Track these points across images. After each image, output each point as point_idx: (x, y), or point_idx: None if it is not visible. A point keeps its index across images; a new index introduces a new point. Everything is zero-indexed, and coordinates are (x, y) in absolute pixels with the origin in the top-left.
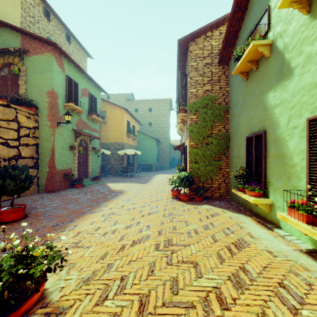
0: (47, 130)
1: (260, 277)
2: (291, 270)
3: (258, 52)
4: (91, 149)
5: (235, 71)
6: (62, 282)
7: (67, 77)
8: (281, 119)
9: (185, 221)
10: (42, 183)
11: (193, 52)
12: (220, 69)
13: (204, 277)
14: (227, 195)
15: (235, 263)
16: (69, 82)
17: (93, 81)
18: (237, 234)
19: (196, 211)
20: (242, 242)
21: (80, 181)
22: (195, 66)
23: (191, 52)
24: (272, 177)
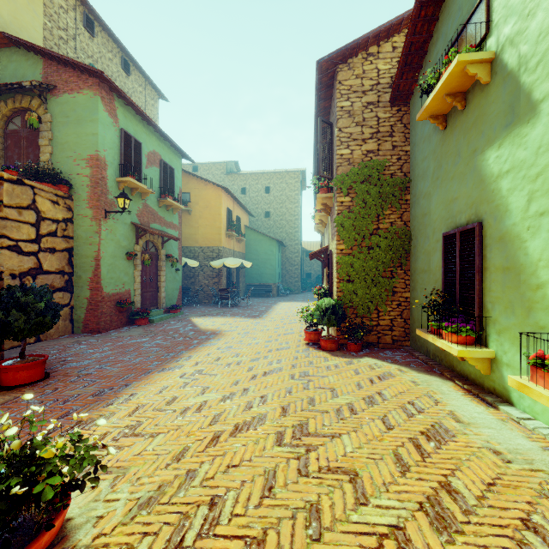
0: (87, 224)
1: (483, 506)
2: (544, 492)
3: (467, 77)
4: (165, 258)
5: (422, 114)
6: (100, 505)
7: (122, 131)
8: (513, 198)
9: (331, 388)
10: (80, 317)
11: (345, 82)
12: (393, 112)
13: (372, 503)
14: (406, 341)
15: (430, 475)
16: (125, 141)
17: (168, 139)
18: (430, 414)
19: (351, 369)
20: (441, 432)
21: (145, 313)
22: (349, 108)
23: (340, 83)
24: (495, 307)
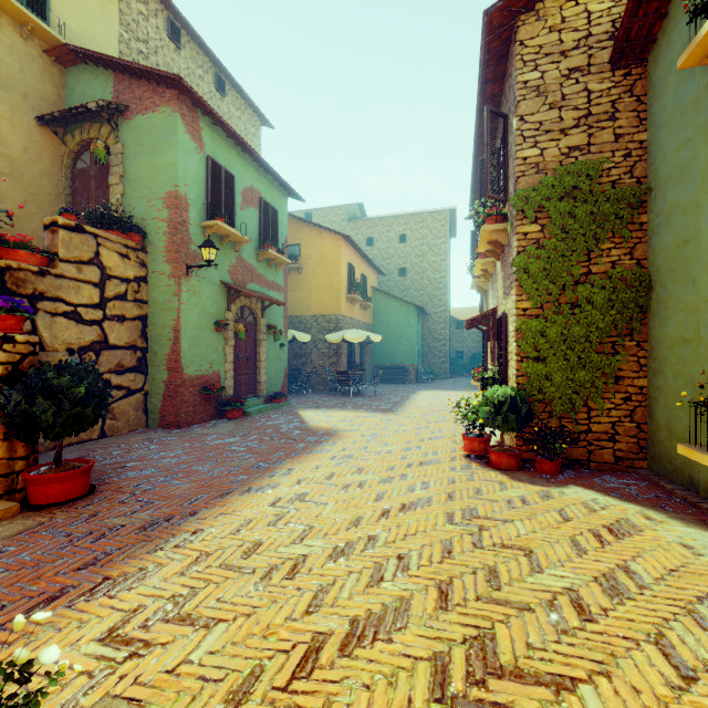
0: (164, 283)
1: None
2: None
3: None
4: (266, 329)
5: (693, 52)
6: None
7: (208, 160)
8: None
9: (524, 549)
10: (155, 406)
11: (530, 42)
12: (615, 79)
13: None
14: (641, 460)
15: None
16: (213, 174)
17: (269, 171)
18: None
19: (552, 508)
20: None
21: (238, 402)
22: (537, 82)
23: (523, 43)
24: None
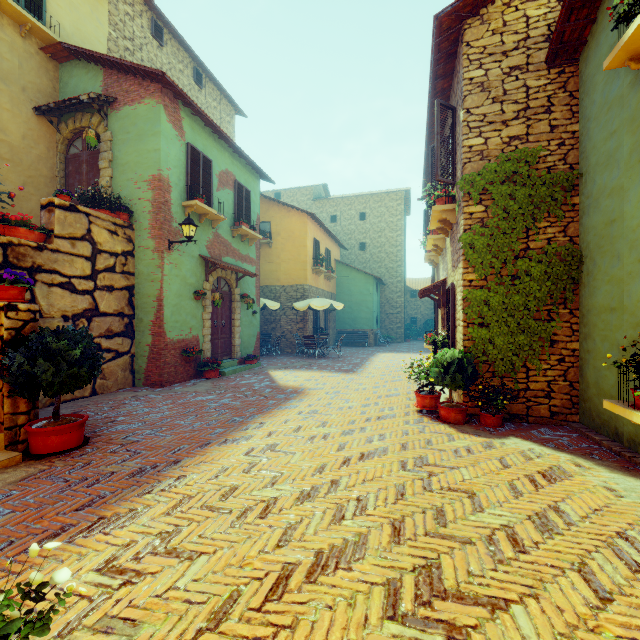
0: (149, 257)
1: None
2: None
3: None
4: (240, 298)
5: (617, 55)
6: None
7: (188, 146)
8: None
9: (468, 492)
10: (141, 367)
11: (476, 43)
12: (551, 76)
13: None
14: (573, 414)
15: None
16: (192, 158)
17: (243, 156)
18: None
19: (494, 457)
20: None
21: (215, 364)
22: (481, 79)
23: (469, 44)
24: None
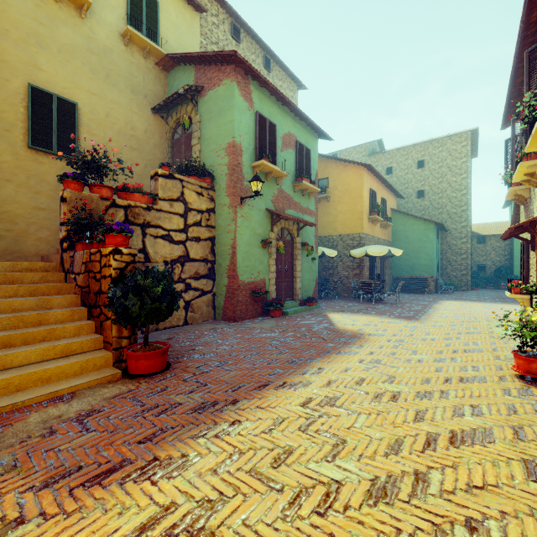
0: (225, 212)
1: None
2: None
3: None
4: (300, 246)
5: None
6: None
7: (256, 114)
8: None
9: None
10: (220, 304)
11: None
12: None
13: None
14: None
15: None
16: (260, 125)
17: (303, 118)
18: None
19: None
20: None
21: (278, 304)
22: None
23: None
24: None
